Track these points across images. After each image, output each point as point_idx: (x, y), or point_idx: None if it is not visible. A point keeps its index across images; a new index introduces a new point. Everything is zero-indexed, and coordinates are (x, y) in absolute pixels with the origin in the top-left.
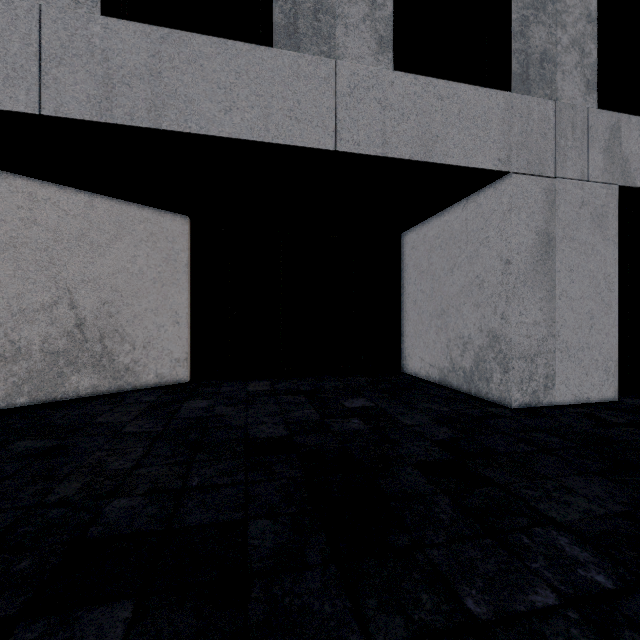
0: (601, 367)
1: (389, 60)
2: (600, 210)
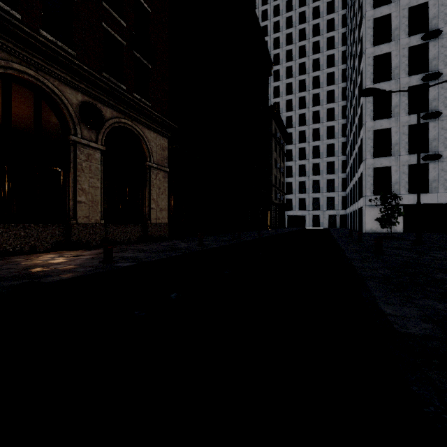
0: None
1: (446, 191)
2: None
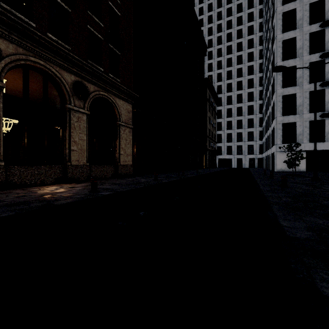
0: None
1: None
2: None
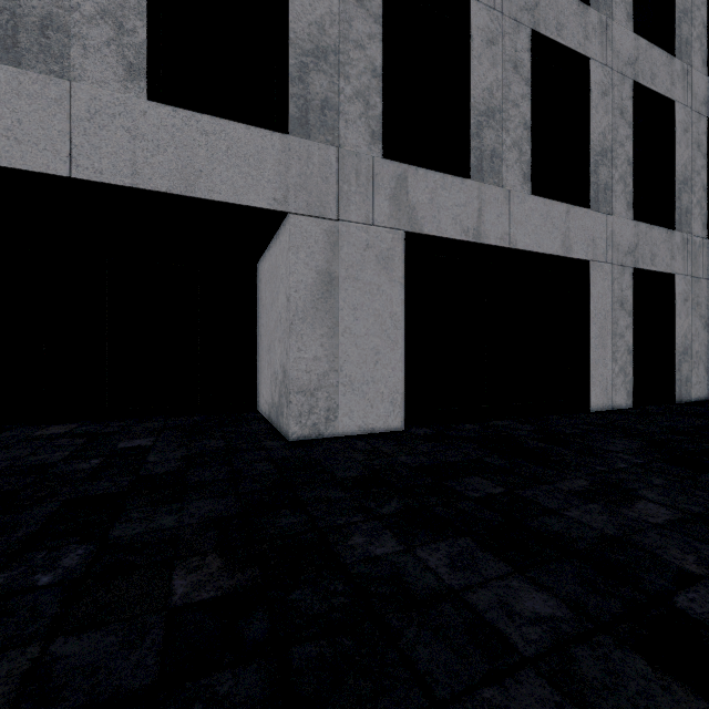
0: (387, 399)
1: (141, 89)
2: (386, 253)
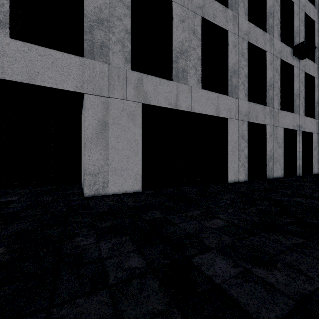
0: (133, 178)
1: (6, 33)
2: (132, 112)
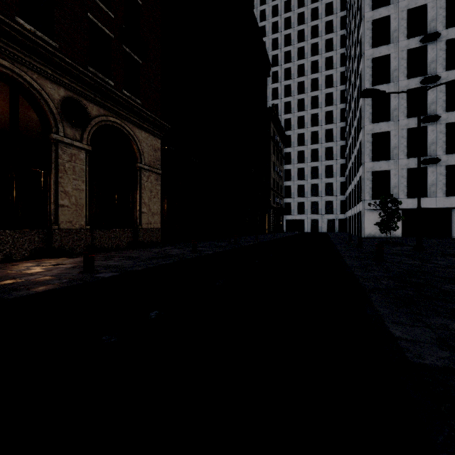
0: None
1: (444, 195)
2: None
